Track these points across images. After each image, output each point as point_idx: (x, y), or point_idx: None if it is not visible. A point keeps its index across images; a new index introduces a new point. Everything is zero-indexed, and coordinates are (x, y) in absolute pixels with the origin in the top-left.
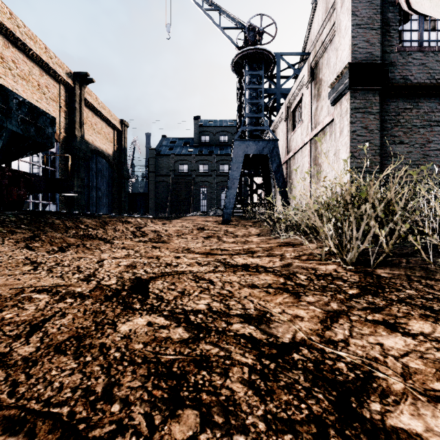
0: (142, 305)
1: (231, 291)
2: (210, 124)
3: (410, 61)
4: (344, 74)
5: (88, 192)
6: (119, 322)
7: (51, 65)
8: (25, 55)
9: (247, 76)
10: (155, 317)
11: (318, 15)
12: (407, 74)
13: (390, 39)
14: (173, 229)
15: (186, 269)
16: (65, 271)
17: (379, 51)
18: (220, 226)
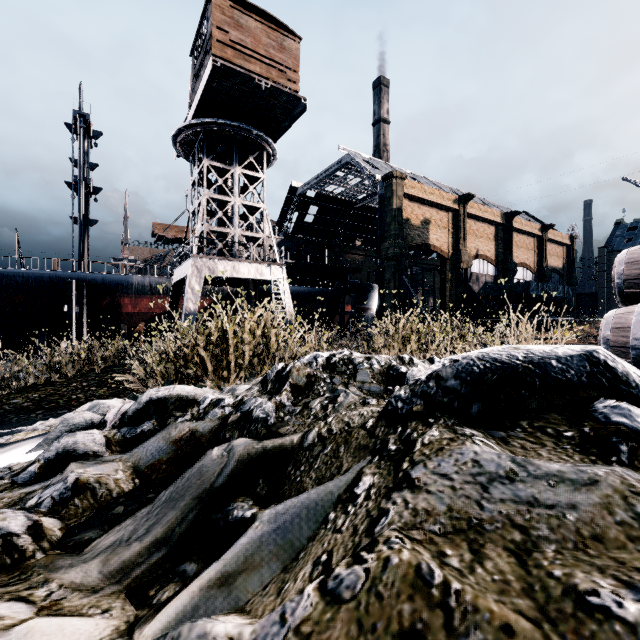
0: None
1: None
2: None
3: None
4: None
5: None
6: None
7: (532, 232)
8: (522, 234)
9: None
10: None
11: None
12: None
13: None
14: None
15: None
16: None
17: None
18: None
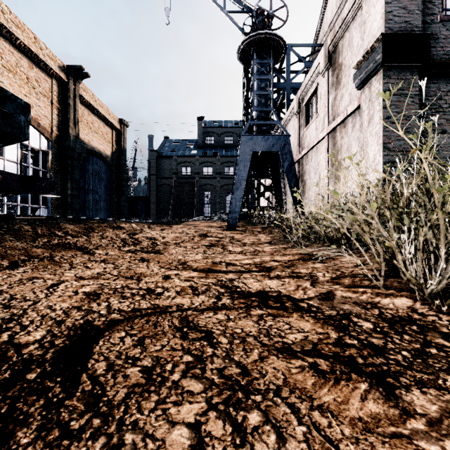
0: (40, 431)
1: (245, 366)
2: (215, 124)
3: None
4: (375, 49)
5: (84, 195)
6: None
7: (41, 57)
8: (12, 45)
9: (255, 65)
10: None
11: (332, 2)
12: None
13: (431, 6)
14: (172, 235)
15: (173, 302)
16: None
17: (419, 19)
18: (225, 232)
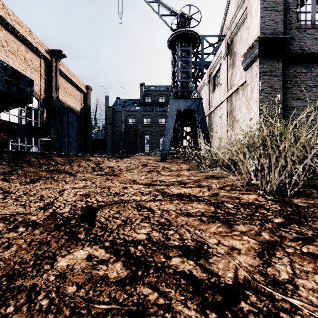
0: (86, 235)
1: (169, 219)
2: (152, 88)
3: (305, 36)
4: (254, 46)
5: (62, 138)
6: (60, 255)
7: (34, 44)
8: (14, 36)
9: (179, 51)
10: (95, 250)
11: (232, 7)
12: (303, 46)
13: (290, 19)
14: (124, 165)
15: (131, 198)
16: (29, 199)
17: (282, 27)
18: (159, 163)
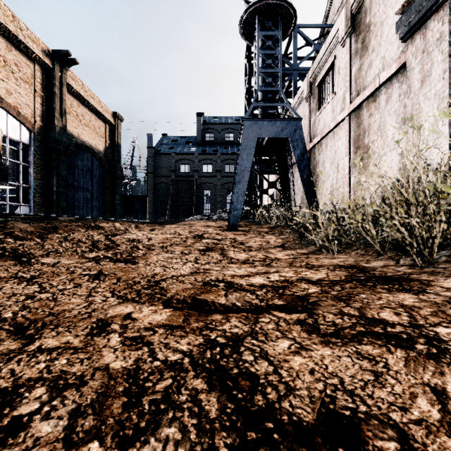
0: None
1: None
2: (215, 120)
3: None
4: None
5: (73, 192)
6: None
7: (20, 38)
8: None
9: (259, 39)
10: None
11: None
12: None
13: None
14: (160, 237)
15: None
16: None
17: None
18: (225, 233)
